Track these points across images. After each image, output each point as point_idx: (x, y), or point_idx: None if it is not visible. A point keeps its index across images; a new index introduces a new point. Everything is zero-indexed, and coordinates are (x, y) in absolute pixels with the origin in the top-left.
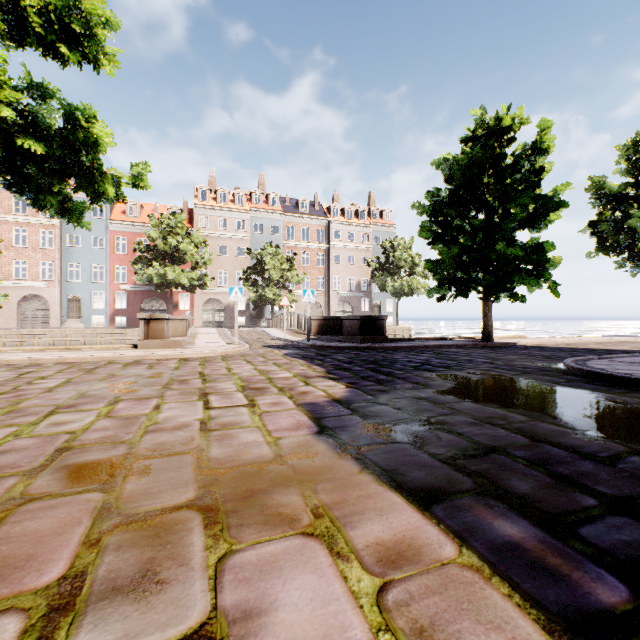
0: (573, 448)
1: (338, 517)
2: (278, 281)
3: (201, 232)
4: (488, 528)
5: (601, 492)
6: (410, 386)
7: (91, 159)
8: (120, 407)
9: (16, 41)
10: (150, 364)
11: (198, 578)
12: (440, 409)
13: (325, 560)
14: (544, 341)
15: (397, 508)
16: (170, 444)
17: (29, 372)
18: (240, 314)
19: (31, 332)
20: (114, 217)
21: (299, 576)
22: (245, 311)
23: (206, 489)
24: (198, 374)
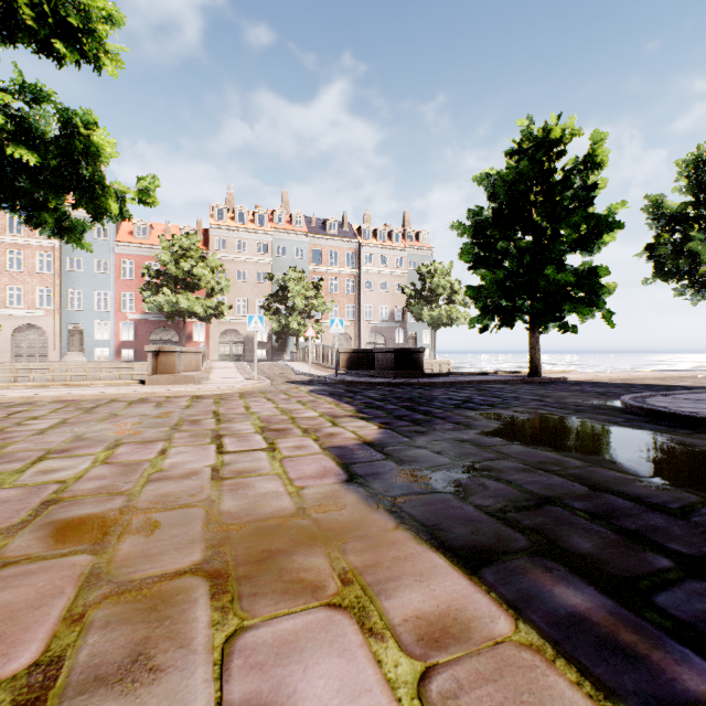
0: (639, 498)
1: (370, 584)
2: (303, 310)
3: (217, 255)
4: (548, 596)
5: (676, 551)
6: (451, 427)
7: (91, 171)
8: (120, 452)
9: (5, 36)
10: (158, 402)
11: (200, 664)
12: (485, 453)
13: (355, 639)
14: (597, 376)
15: (440, 572)
16: (175, 495)
17: (19, 411)
18: (261, 346)
19: (27, 366)
20: (120, 238)
21: (323, 660)
22: (266, 343)
23: (215, 550)
24: (212, 413)
